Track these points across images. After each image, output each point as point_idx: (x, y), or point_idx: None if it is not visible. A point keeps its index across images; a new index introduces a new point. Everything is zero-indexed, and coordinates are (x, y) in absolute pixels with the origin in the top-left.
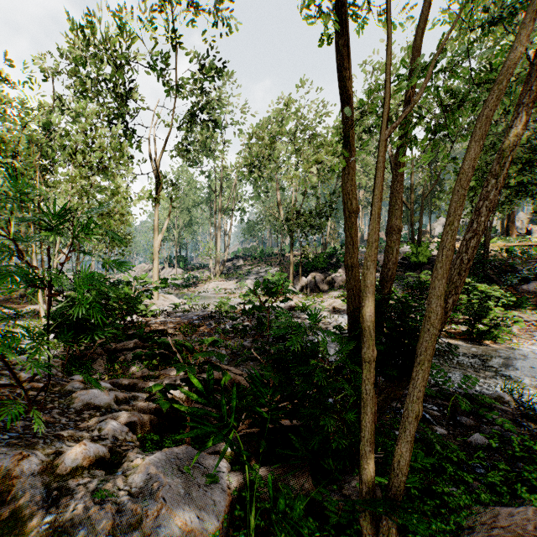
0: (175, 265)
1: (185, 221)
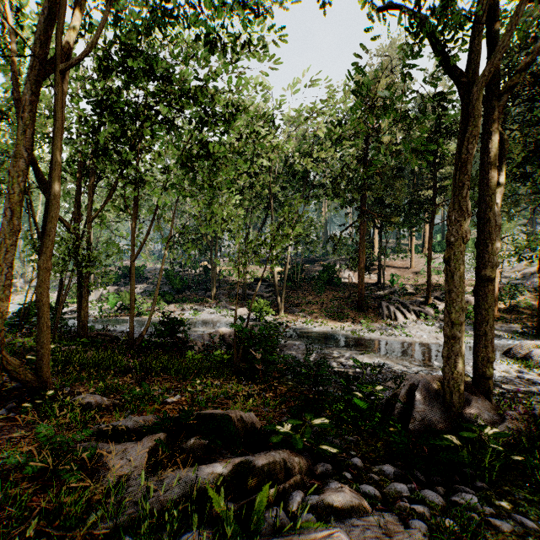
0: None
1: None
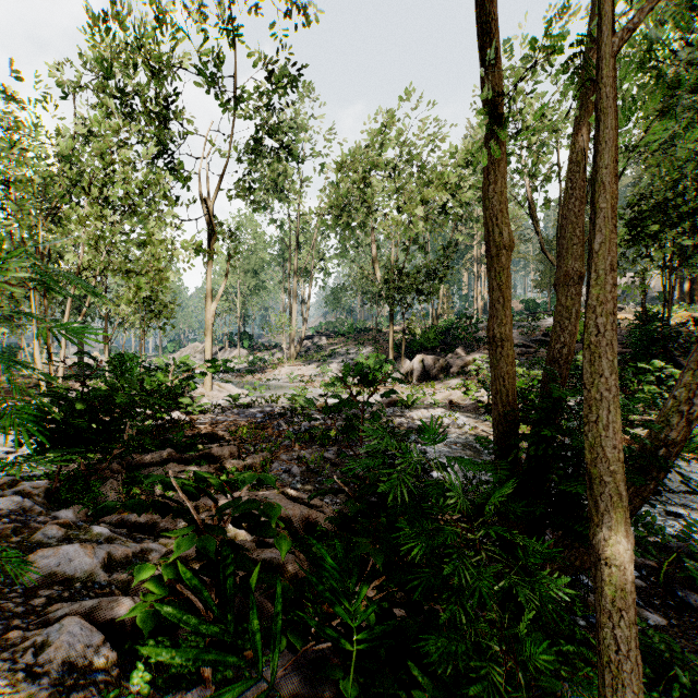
0: (238, 344)
1: (251, 287)
